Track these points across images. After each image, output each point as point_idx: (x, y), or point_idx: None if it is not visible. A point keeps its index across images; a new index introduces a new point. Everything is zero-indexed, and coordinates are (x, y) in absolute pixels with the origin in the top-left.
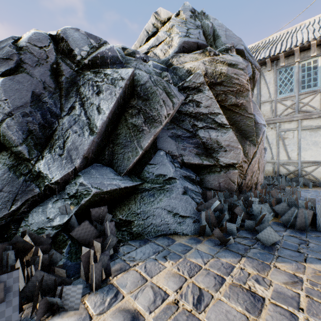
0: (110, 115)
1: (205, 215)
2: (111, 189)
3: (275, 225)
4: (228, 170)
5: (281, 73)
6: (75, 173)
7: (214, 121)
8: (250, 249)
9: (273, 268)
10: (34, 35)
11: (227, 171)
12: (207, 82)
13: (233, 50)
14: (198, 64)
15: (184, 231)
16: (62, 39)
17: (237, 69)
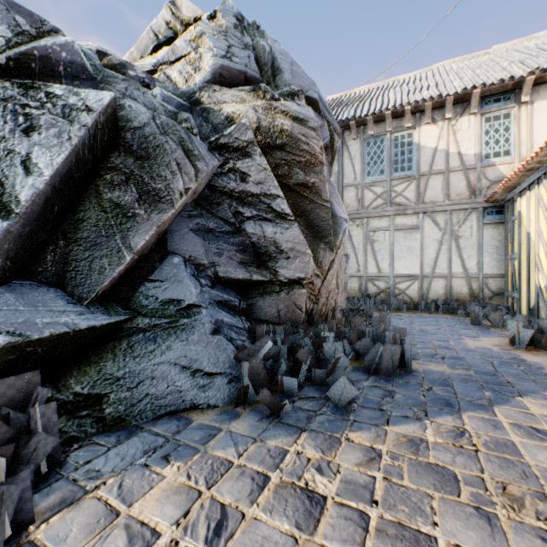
0: (57, 179)
1: (249, 368)
2: (52, 335)
3: (355, 373)
4: (293, 289)
5: (370, 145)
6: None
7: (270, 208)
8: (315, 417)
9: (344, 443)
10: None
11: (291, 291)
12: (260, 141)
13: (302, 98)
14: (245, 110)
15: (211, 401)
16: None
17: (307, 129)
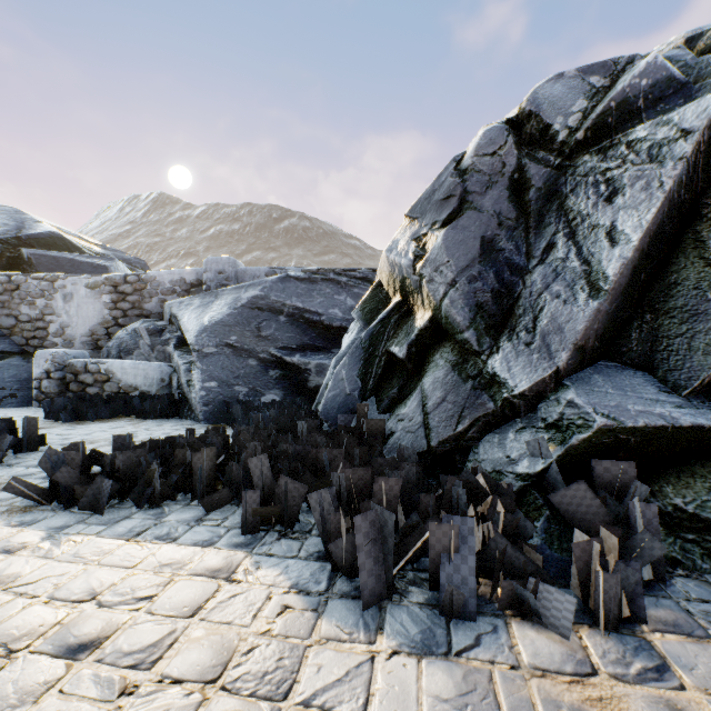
0: (644, 241)
1: None
2: (645, 425)
3: None
4: None
5: None
6: (556, 380)
7: None
8: None
9: None
10: (482, 139)
11: None
12: None
13: None
14: None
15: None
16: (529, 115)
17: None
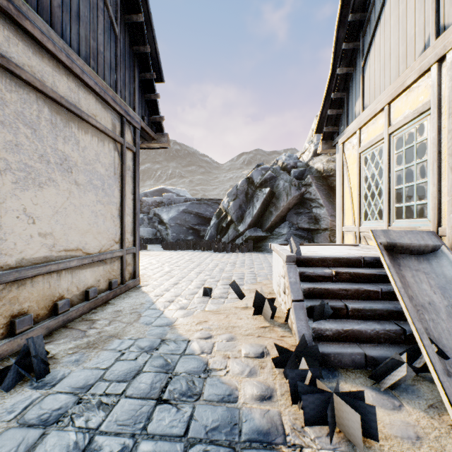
0: (259, 210)
1: None
2: (255, 235)
3: None
4: (325, 232)
5: None
6: (246, 230)
7: (318, 203)
8: None
9: None
10: (241, 182)
11: (324, 233)
12: (324, 175)
13: None
14: (320, 165)
15: None
16: (251, 178)
17: None
